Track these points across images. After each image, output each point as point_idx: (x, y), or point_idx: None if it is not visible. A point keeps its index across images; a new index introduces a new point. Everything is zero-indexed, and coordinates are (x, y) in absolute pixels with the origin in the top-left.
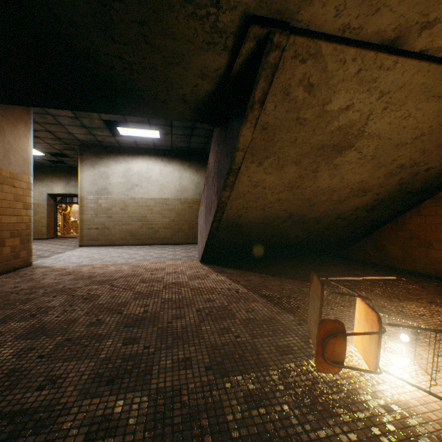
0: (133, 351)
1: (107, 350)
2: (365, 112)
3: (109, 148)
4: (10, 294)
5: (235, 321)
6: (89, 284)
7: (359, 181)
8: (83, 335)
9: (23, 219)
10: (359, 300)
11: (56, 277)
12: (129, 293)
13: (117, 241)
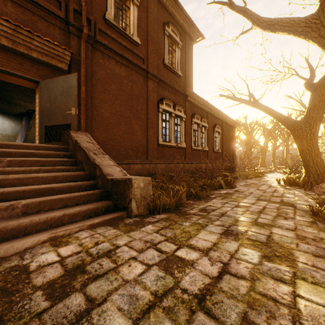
0: None
1: None
2: None
3: None
4: None
5: None
6: None
7: None
8: None
9: None
10: None
11: None
12: None
13: None
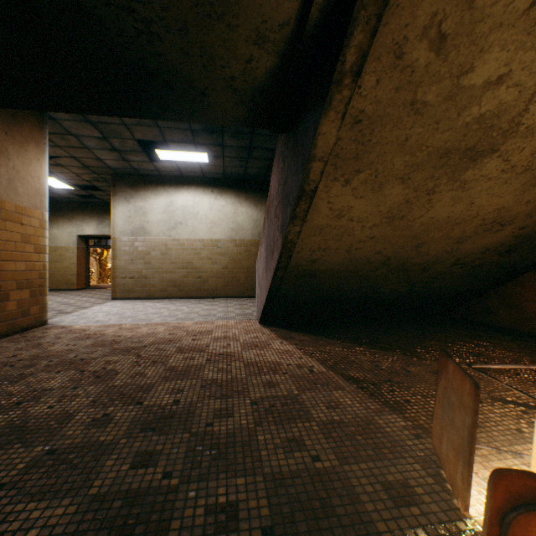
0: (145, 481)
1: (104, 478)
2: (528, 87)
3: (147, 177)
4: (2, 367)
5: (311, 425)
6: (109, 353)
7: (497, 208)
8: (76, 444)
9: (34, 266)
10: None
11: (71, 341)
12: (159, 368)
13: (157, 293)
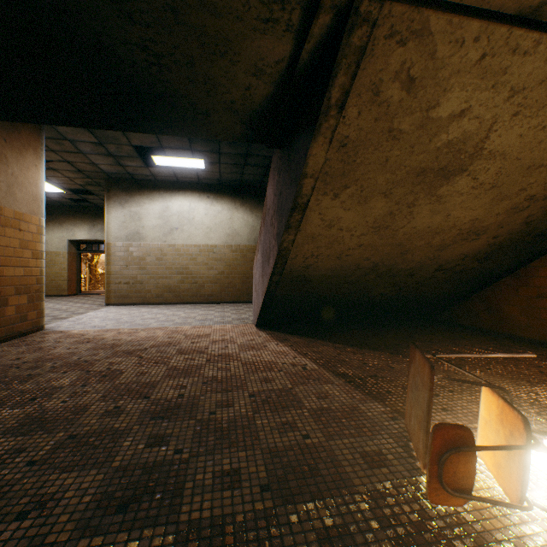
0: (159, 456)
1: (123, 454)
2: (487, 119)
3: (142, 182)
4: (8, 368)
5: (303, 412)
6: (111, 355)
7: (471, 219)
8: (94, 430)
9: (31, 272)
10: (487, 390)
11: (71, 345)
12: (161, 368)
13: (152, 299)
